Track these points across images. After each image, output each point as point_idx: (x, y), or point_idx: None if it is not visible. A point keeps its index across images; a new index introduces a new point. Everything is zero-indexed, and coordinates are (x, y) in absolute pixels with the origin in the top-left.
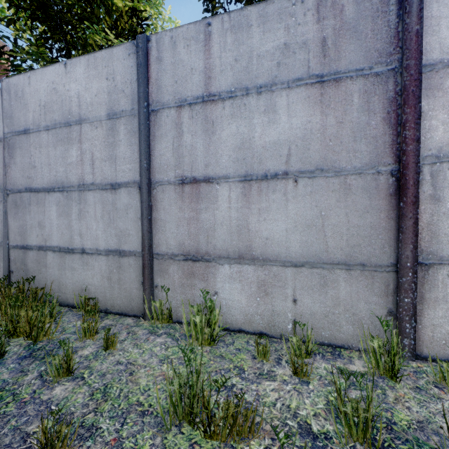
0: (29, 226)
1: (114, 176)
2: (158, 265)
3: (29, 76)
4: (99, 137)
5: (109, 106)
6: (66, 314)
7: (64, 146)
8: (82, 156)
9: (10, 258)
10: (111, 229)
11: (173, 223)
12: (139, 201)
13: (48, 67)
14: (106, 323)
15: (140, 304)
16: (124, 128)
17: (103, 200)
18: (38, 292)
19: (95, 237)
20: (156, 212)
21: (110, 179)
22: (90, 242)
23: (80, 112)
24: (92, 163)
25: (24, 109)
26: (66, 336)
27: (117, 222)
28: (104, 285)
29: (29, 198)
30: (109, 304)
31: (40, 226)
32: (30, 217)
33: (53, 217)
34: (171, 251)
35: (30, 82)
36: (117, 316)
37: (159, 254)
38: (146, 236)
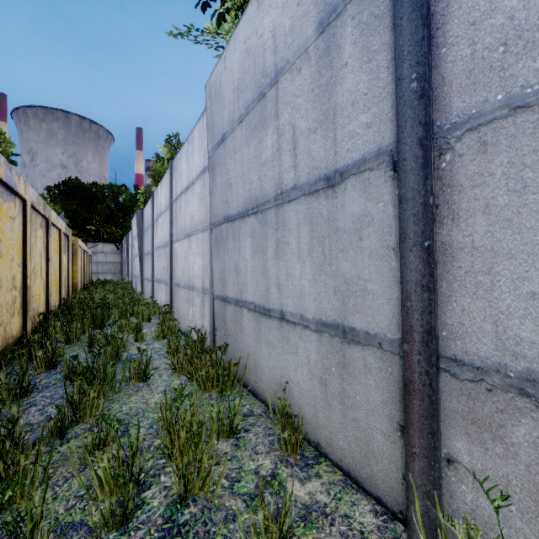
0: (227, 271)
1: (330, 157)
2: (456, 396)
3: (224, 56)
4: (304, 87)
5: (321, 2)
6: (257, 424)
7: (258, 137)
8: (279, 140)
9: (215, 311)
10: (326, 276)
11: (536, 258)
12: (393, 202)
13: (239, 23)
14: (314, 497)
15: (394, 482)
16: (353, 28)
17: (311, 215)
18: (231, 369)
19: (298, 292)
20: (449, 224)
21: (323, 168)
22: (292, 301)
23: (275, 61)
24: (293, 147)
25: (221, 109)
26: (235, 505)
27: (337, 260)
28: (313, 393)
29: (227, 232)
30: (322, 435)
31: (236, 270)
32: (228, 257)
33: (247, 257)
34: (521, 365)
35: (225, 64)
36: (338, 473)
37: (463, 362)
38: (417, 301)
